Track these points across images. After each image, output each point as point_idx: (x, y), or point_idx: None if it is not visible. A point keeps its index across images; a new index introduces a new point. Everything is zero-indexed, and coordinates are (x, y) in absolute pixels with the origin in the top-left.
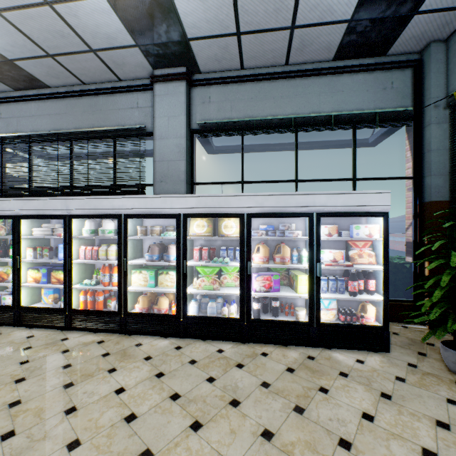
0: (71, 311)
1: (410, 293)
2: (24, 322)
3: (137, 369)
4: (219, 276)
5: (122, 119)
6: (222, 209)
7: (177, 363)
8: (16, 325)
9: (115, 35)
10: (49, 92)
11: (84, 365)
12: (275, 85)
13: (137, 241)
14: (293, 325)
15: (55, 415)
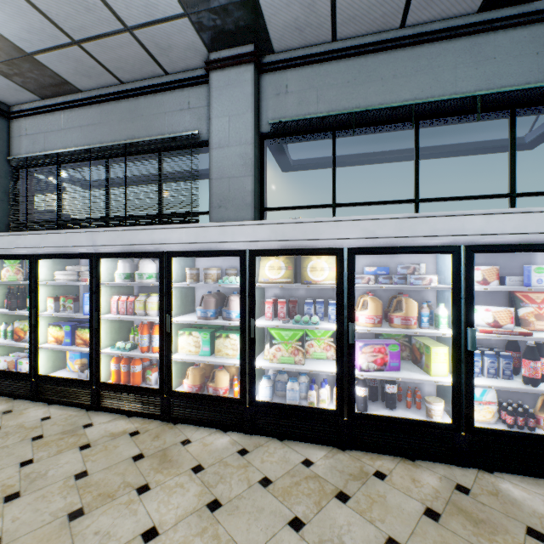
0: (99, 384)
1: None
2: (43, 395)
3: (179, 490)
4: (304, 343)
5: (169, 125)
6: (309, 241)
7: (240, 481)
8: (32, 400)
9: (155, 0)
10: (80, 98)
11: (105, 474)
12: (384, 60)
13: (186, 289)
14: (424, 427)
15: None
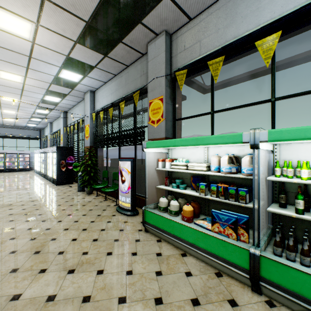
0: None
1: None
2: None
3: None
4: None
5: None
6: (0, 152)
7: None
8: None
9: None
10: None
11: None
12: (12, 129)
13: None
14: (14, 169)
15: None
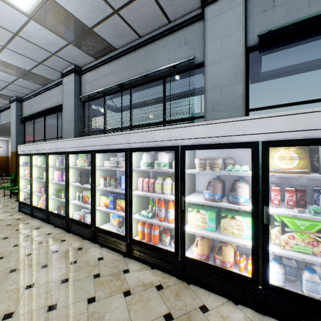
0: (131, 240)
1: None
2: (98, 240)
3: None
4: None
5: (171, 58)
6: None
7: None
8: (92, 241)
9: None
10: (116, 53)
11: None
12: None
13: (190, 174)
14: None
15: None
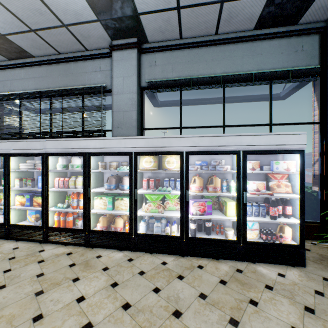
0: (47, 228)
1: (317, 216)
2: (12, 236)
3: (96, 279)
4: (163, 201)
5: (88, 80)
6: (165, 148)
7: (128, 273)
8: (6, 239)
9: (81, 12)
10: (34, 61)
11: (54, 274)
12: (207, 51)
13: (98, 173)
14: (223, 242)
15: (24, 322)
